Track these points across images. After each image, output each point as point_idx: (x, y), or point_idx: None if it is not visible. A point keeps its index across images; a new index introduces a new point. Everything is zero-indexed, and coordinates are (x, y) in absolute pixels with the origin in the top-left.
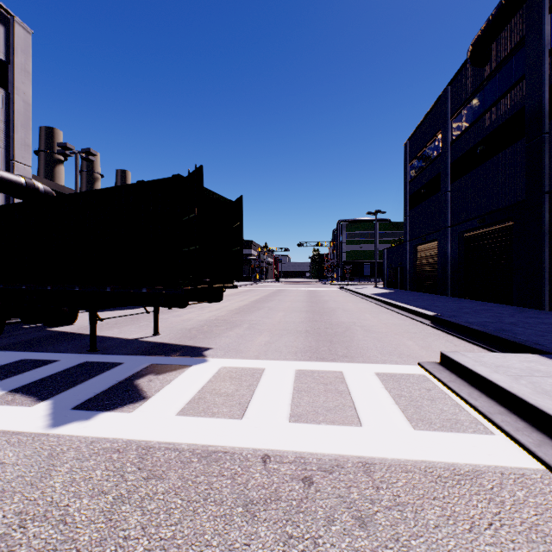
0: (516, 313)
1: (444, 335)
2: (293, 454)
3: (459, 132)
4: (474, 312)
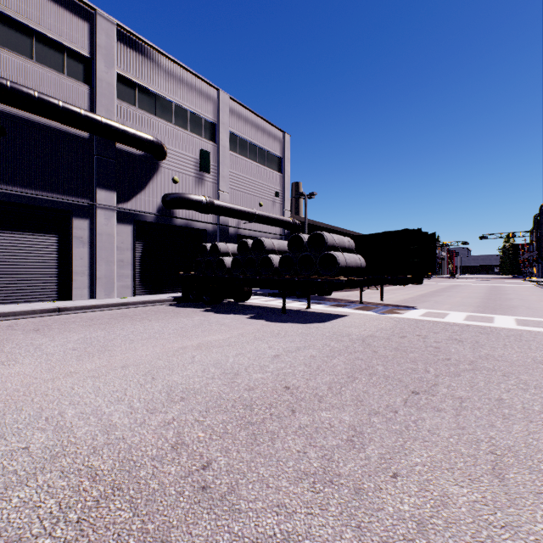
0: None
1: None
2: (463, 323)
3: None
4: None
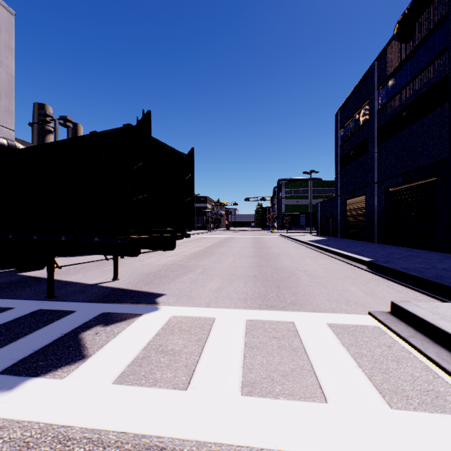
0: (443, 259)
1: (383, 281)
2: None
3: (385, 101)
4: (405, 258)
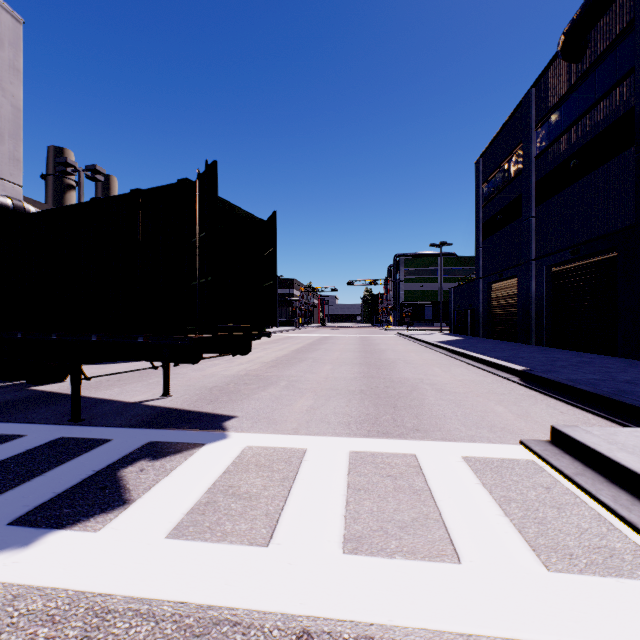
0: (626, 367)
1: (542, 398)
2: (352, 631)
3: (545, 144)
4: (573, 366)
